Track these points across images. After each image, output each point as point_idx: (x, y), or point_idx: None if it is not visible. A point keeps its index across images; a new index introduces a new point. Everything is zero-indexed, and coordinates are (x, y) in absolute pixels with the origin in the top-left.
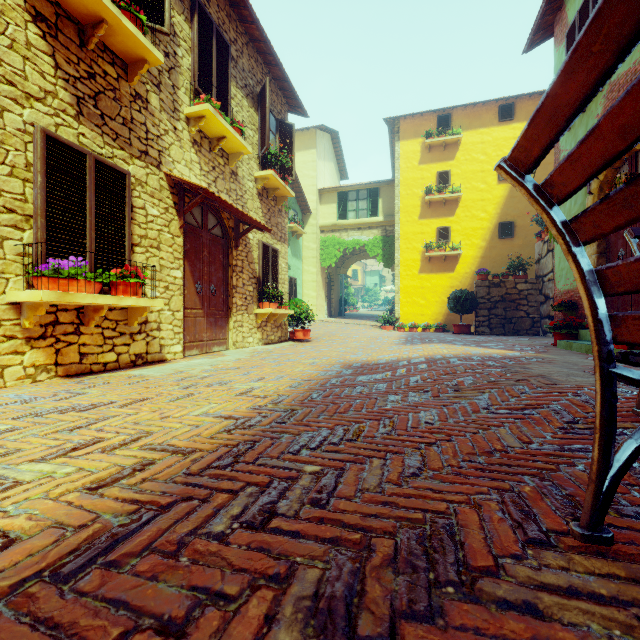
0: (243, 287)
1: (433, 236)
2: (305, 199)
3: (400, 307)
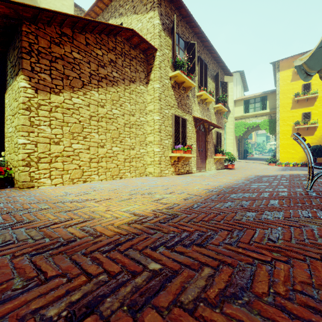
0: (210, 148)
1: (299, 117)
2: (228, 106)
3: (279, 154)
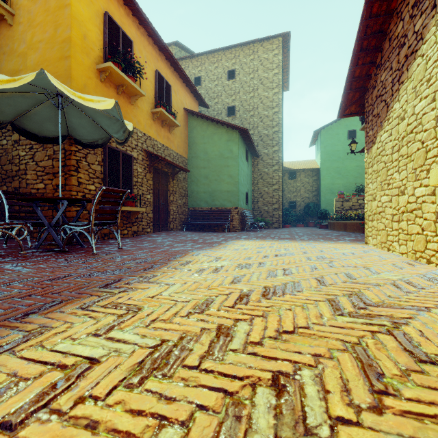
0: None
1: None
2: None
3: None
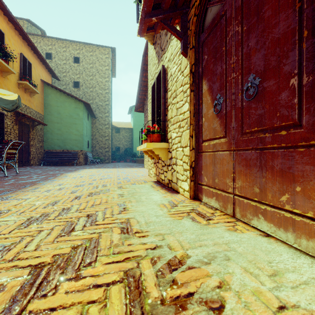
0: None
1: None
2: None
3: None
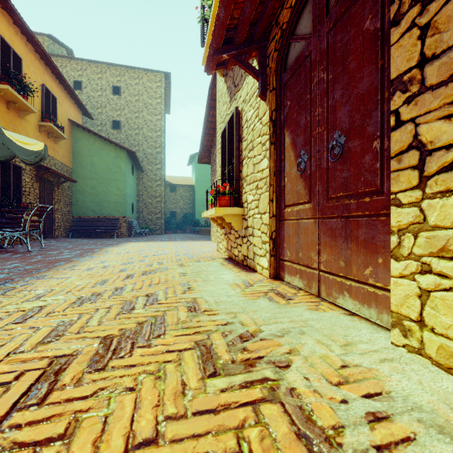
0: None
1: None
2: None
3: None
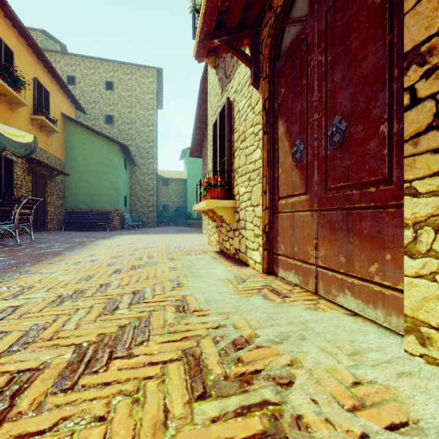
0: None
1: None
2: None
3: None
